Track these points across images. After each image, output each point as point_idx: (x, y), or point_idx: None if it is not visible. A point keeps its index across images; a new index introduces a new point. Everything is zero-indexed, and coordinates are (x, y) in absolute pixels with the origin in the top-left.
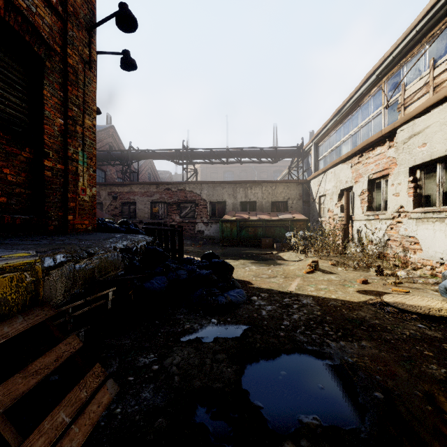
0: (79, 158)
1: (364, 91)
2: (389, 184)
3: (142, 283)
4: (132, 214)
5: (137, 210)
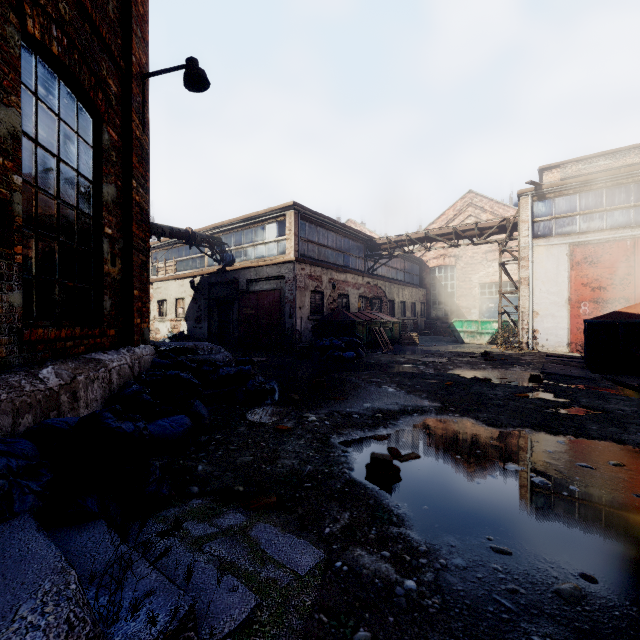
0: None
1: None
2: (151, 305)
3: None
4: None
5: None
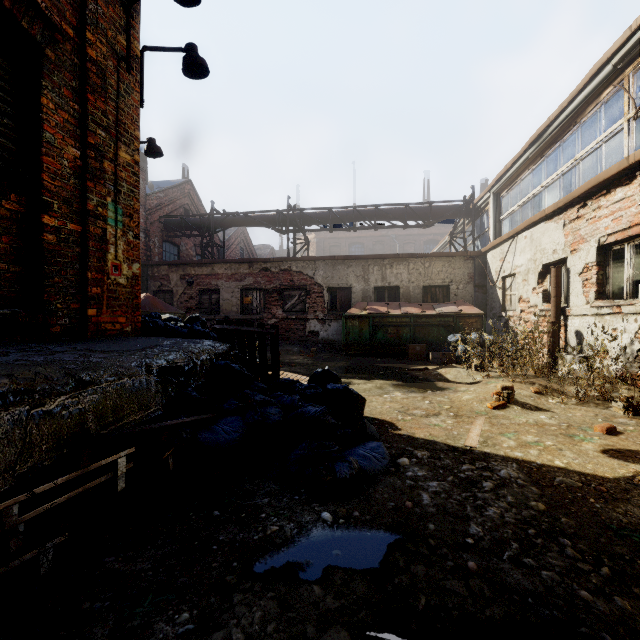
0: (109, 215)
1: (589, 97)
2: None
3: (196, 431)
4: (214, 306)
5: (221, 301)
